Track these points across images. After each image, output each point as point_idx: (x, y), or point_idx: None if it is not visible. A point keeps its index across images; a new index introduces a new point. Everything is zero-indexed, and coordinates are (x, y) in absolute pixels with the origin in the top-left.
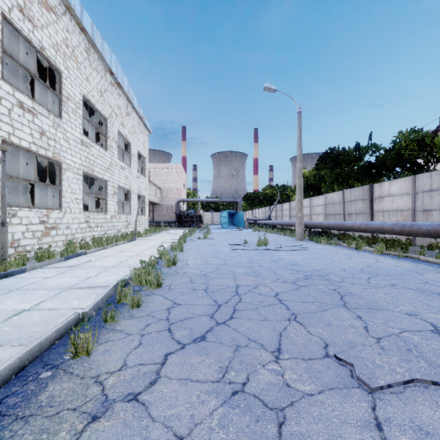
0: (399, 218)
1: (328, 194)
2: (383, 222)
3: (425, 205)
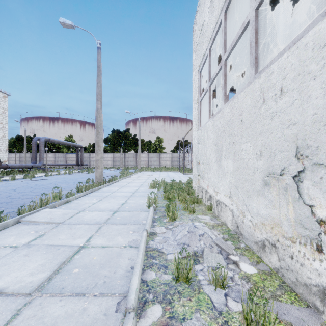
0: (51, 163)
1: (22, 154)
2: (52, 163)
3: (57, 160)
